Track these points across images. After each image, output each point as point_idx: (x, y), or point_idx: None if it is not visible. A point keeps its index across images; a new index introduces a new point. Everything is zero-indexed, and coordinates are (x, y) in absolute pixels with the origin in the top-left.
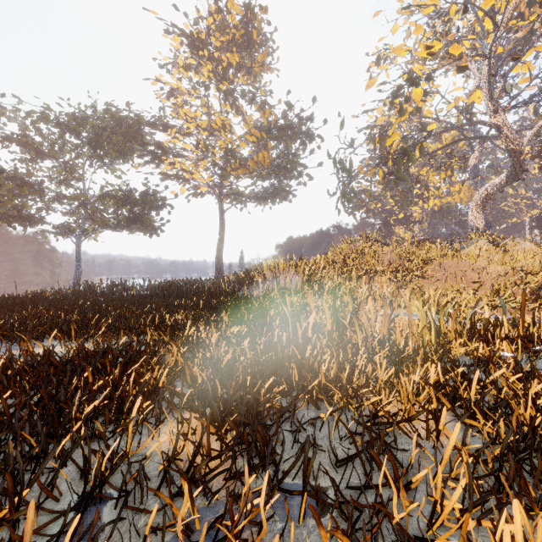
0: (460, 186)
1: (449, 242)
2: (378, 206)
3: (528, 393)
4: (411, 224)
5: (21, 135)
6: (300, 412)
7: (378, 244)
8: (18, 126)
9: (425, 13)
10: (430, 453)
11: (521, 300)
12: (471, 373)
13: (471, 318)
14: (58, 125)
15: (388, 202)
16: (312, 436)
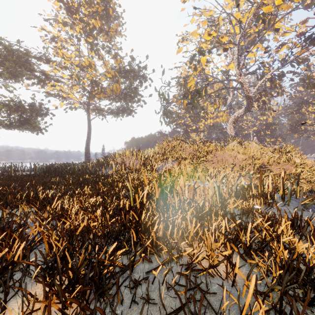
0: (222, 113)
1: (218, 142)
2: (182, 121)
3: (280, 236)
4: (199, 132)
5: None
6: (137, 265)
7: (183, 142)
8: None
9: (208, 14)
10: (229, 290)
11: (252, 173)
12: (245, 223)
13: (236, 185)
14: None
15: (187, 120)
16: (147, 294)
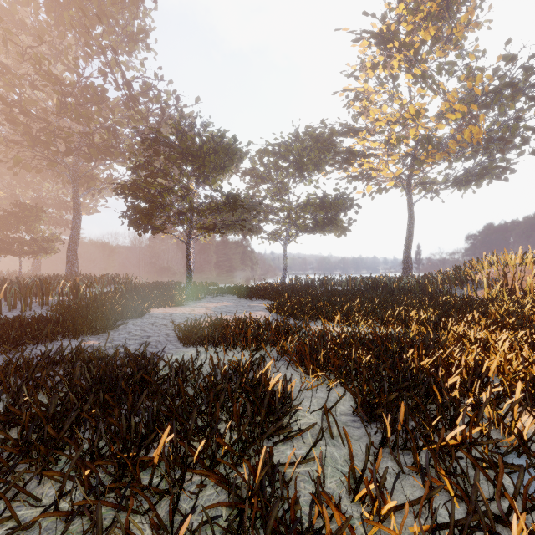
0: None
1: None
2: None
3: None
4: None
5: (251, 169)
6: None
7: None
8: (251, 163)
9: None
10: None
11: None
12: None
13: None
14: (275, 155)
15: None
16: None
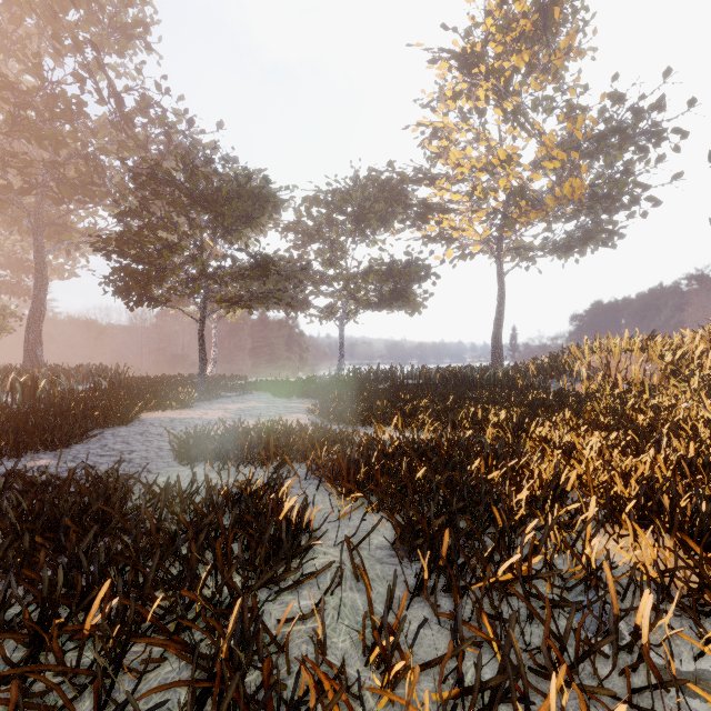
0: None
1: None
2: None
3: None
4: None
5: (296, 222)
6: None
7: None
8: (296, 215)
9: None
10: None
11: None
12: None
13: None
14: (327, 206)
15: None
16: None
